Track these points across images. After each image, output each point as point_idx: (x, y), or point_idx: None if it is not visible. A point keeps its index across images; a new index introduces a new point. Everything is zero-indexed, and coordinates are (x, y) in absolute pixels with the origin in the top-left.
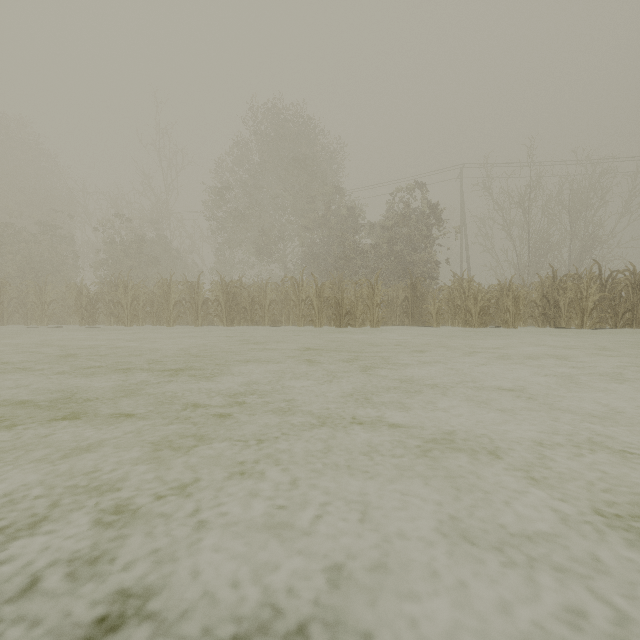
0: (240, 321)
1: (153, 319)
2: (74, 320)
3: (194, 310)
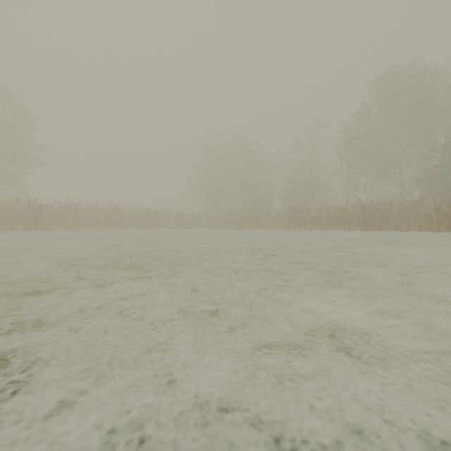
0: (372, 228)
1: (319, 226)
2: (277, 227)
3: (342, 222)
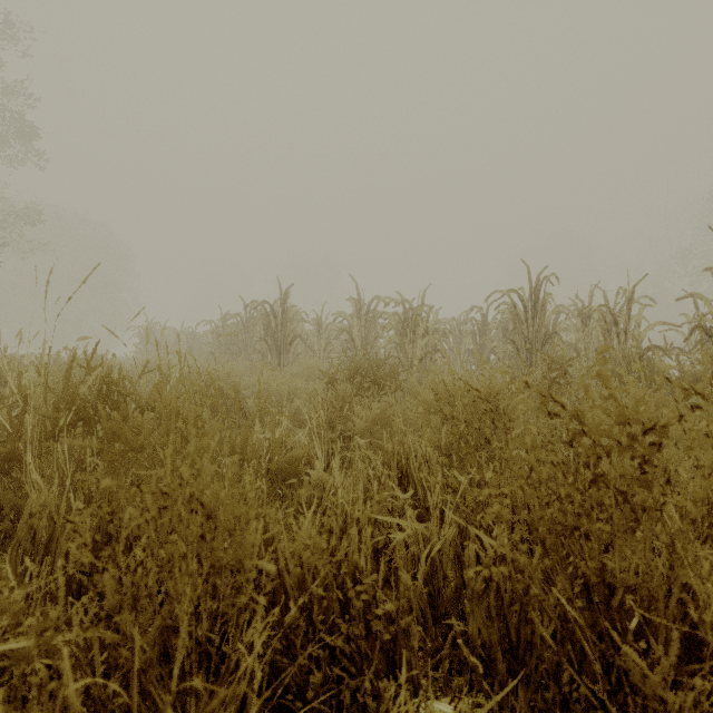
0: None
1: None
2: None
3: None
